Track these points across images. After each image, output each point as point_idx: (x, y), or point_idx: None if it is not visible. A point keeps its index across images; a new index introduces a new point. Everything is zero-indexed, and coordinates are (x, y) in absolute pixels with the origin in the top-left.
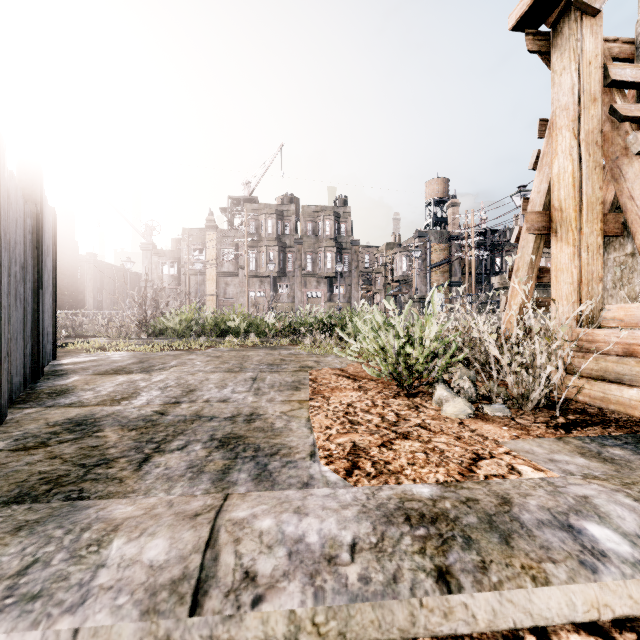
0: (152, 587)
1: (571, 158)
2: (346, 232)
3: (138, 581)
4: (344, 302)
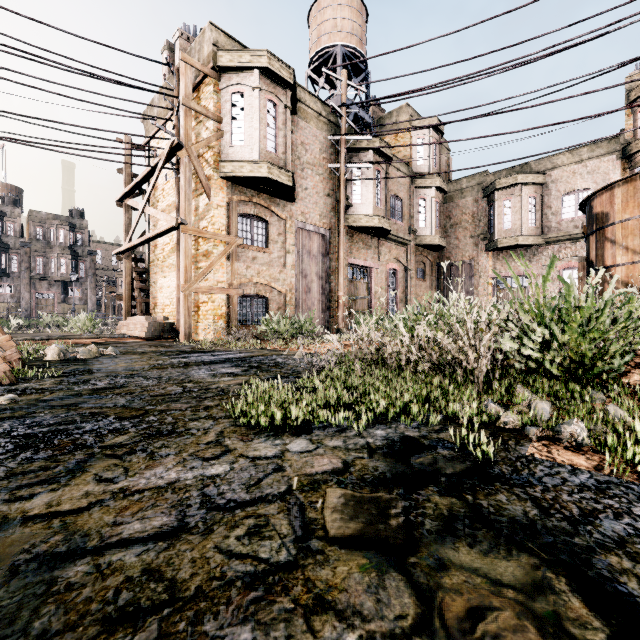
0: (46, 336)
1: (125, 287)
2: (83, 242)
3: (45, 336)
4: (81, 304)
